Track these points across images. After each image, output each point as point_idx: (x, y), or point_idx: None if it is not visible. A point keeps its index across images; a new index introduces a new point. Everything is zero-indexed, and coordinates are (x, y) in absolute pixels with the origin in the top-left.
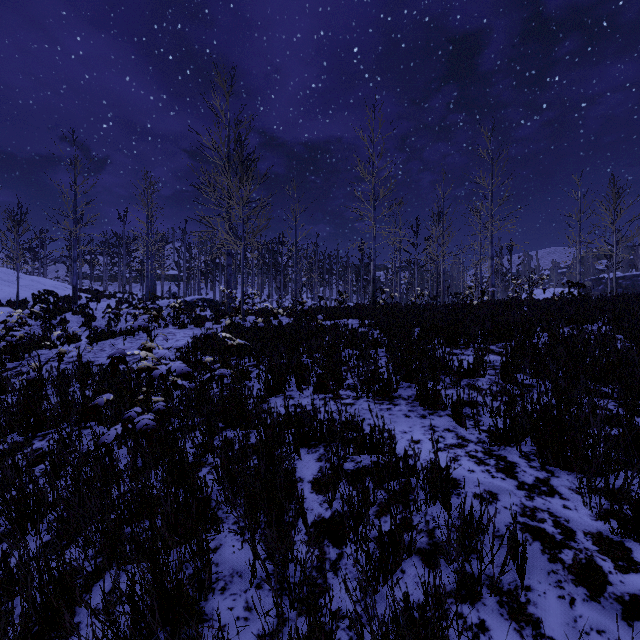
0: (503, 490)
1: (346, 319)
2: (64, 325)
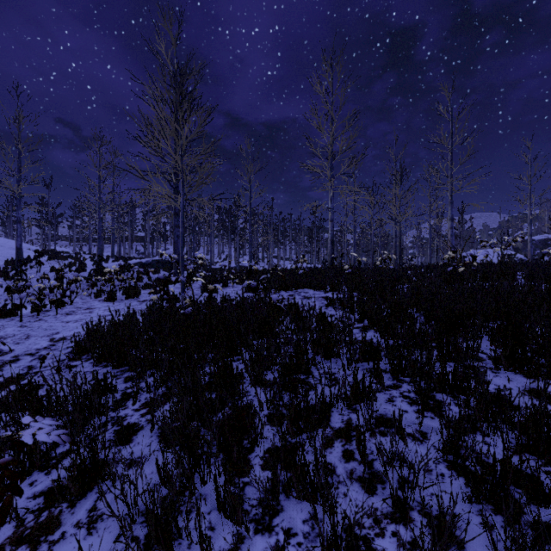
0: None
1: (306, 289)
2: None
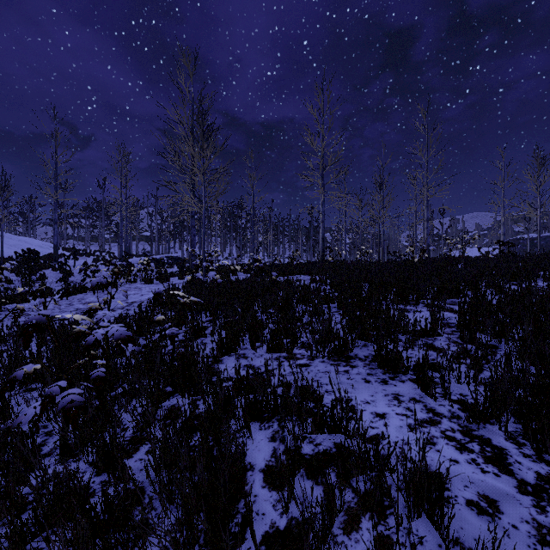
0: (502, 494)
1: (298, 275)
2: (43, 280)
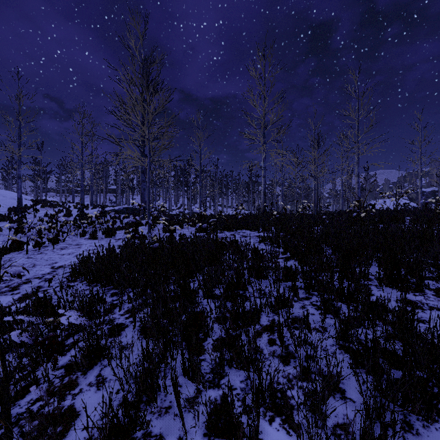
0: None
1: (244, 230)
2: None
